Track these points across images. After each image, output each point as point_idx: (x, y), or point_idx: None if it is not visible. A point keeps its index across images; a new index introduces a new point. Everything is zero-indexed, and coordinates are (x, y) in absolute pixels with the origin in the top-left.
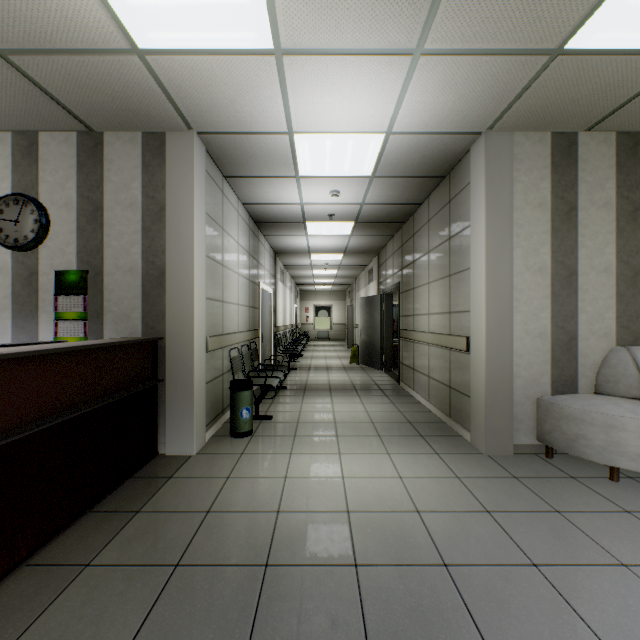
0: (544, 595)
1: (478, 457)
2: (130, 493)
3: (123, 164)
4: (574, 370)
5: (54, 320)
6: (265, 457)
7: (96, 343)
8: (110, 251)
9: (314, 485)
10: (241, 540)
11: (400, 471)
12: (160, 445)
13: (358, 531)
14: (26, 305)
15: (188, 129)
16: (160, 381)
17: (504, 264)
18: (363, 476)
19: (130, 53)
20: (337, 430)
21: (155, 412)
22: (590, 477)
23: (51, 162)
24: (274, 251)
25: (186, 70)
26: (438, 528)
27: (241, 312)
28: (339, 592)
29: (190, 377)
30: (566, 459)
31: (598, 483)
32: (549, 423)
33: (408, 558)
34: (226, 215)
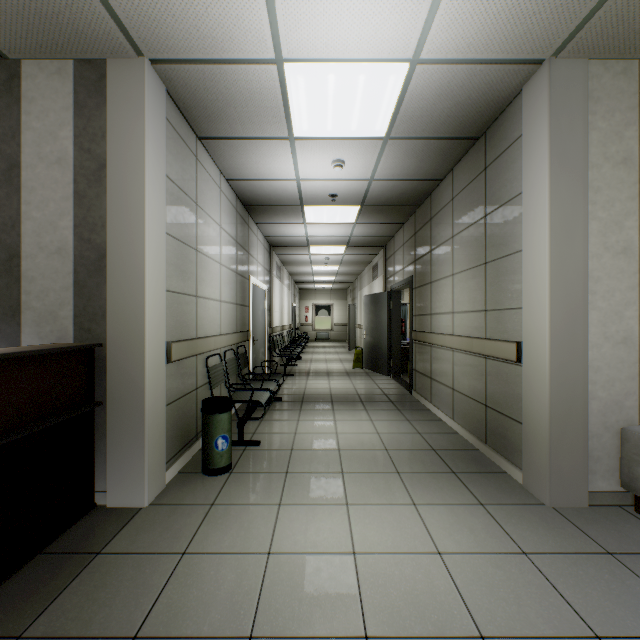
0: None
1: (541, 511)
2: (23, 590)
3: (48, 104)
4: None
5: None
6: (243, 511)
7: None
8: (30, 225)
9: (311, 571)
10: None
11: (437, 540)
12: (98, 493)
13: None
14: None
15: (136, 54)
16: (96, 405)
17: (575, 242)
18: (384, 551)
19: None
20: (342, 463)
21: (90, 448)
22: None
23: None
24: (269, 243)
25: None
26: None
27: (225, 310)
28: None
29: (140, 399)
30: None
31: None
32: None
33: None
34: (202, 188)
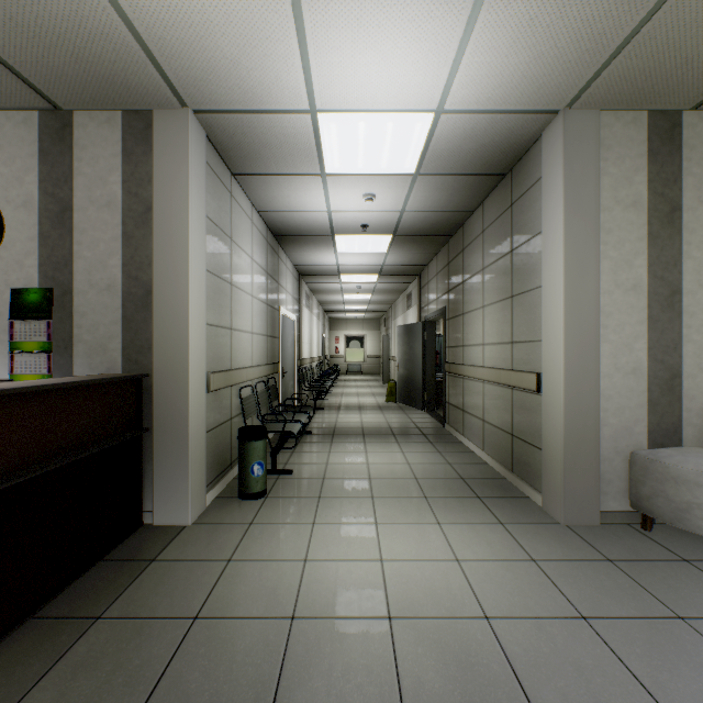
0: None
1: (555, 529)
2: (94, 586)
3: (98, 151)
4: (677, 416)
5: (9, 352)
6: (280, 529)
7: (40, 384)
8: (81, 263)
9: (343, 573)
10: (237, 670)
11: (456, 550)
12: (145, 513)
13: (405, 653)
14: None
15: (181, 106)
16: (144, 431)
17: (588, 280)
18: (408, 558)
19: None
20: (372, 489)
21: (138, 471)
22: None
23: (6, 149)
24: (298, 272)
25: (168, 11)
26: (518, 647)
27: (256, 342)
28: None
29: (184, 425)
30: (670, 532)
31: None
32: (649, 486)
33: None
34: (236, 223)
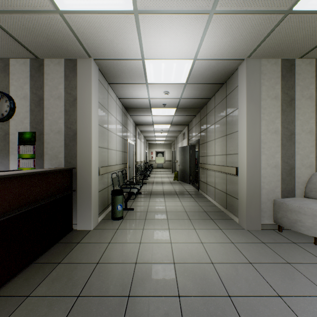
0: (287, 316)
1: (242, 231)
2: (56, 252)
3: (54, 76)
4: (293, 185)
5: (18, 158)
6: (129, 231)
7: (36, 171)
8: (47, 122)
9: (155, 247)
10: (115, 280)
11: (201, 239)
12: (74, 224)
13: (180, 275)
14: (3, 150)
15: (88, 57)
16: (74, 191)
17: (256, 129)
18: (182, 242)
19: (55, 13)
20: (167, 216)
21: (71, 207)
22: (303, 242)
23: (16, 75)
24: (135, 123)
25: (86, 23)
26: (224, 273)
27: (118, 154)
28: (170, 314)
29: (90, 188)
30: (289, 232)
31: (308, 246)
32: (280, 213)
33: (208, 292)
34: (110, 104)
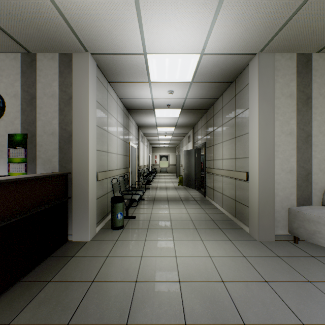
0: None
1: (254, 242)
2: (47, 268)
3: (48, 72)
4: (310, 192)
5: (7, 162)
6: (130, 242)
7: (23, 177)
8: (40, 122)
9: (158, 262)
10: (111, 304)
11: (209, 252)
12: (69, 235)
13: (186, 297)
14: None
15: (85, 51)
16: (69, 198)
17: (269, 130)
18: (188, 255)
19: None
20: (172, 225)
21: (66, 216)
22: (323, 256)
23: (6, 71)
24: (138, 126)
25: (80, 10)
26: (237, 294)
27: (119, 158)
28: None
29: (86, 196)
30: (306, 244)
31: None
32: (296, 223)
33: (220, 319)
34: (109, 104)
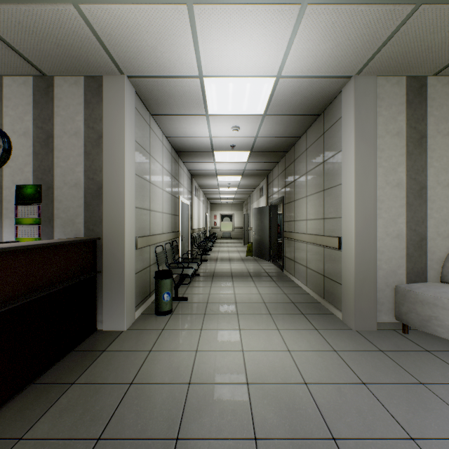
0: None
1: (349, 332)
2: (69, 365)
3: (69, 101)
4: (424, 264)
5: (15, 224)
6: (181, 332)
7: (38, 243)
8: (59, 170)
9: (219, 358)
10: (156, 412)
11: (288, 345)
12: (98, 323)
13: (256, 403)
14: None
15: (120, 73)
16: (98, 272)
17: (369, 180)
18: (259, 350)
19: (67, 3)
20: (237, 309)
21: (94, 297)
22: (441, 350)
23: (12, 100)
24: (191, 174)
25: (114, 19)
26: (324, 400)
27: (165, 218)
28: None
29: (122, 269)
30: (419, 334)
31: None
32: (406, 306)
33: (301, 431)
34: (153, 144)
